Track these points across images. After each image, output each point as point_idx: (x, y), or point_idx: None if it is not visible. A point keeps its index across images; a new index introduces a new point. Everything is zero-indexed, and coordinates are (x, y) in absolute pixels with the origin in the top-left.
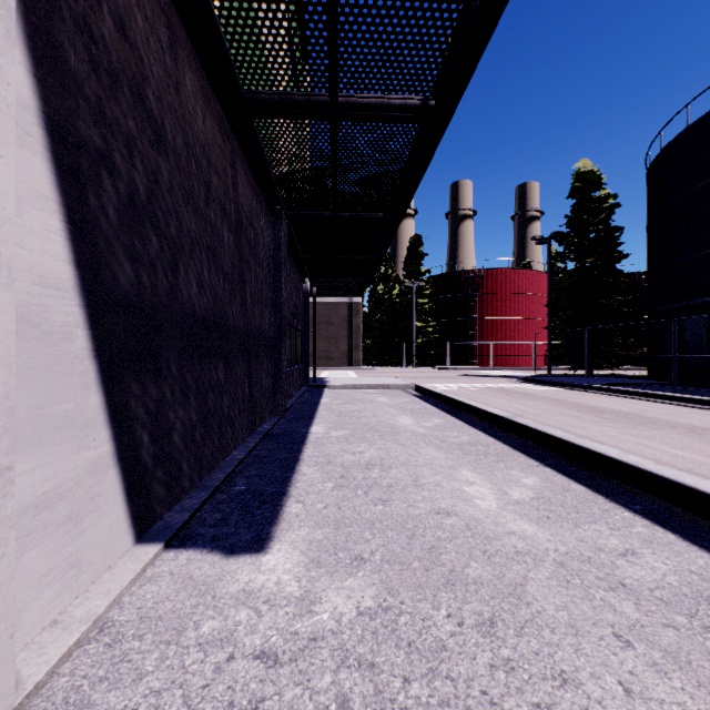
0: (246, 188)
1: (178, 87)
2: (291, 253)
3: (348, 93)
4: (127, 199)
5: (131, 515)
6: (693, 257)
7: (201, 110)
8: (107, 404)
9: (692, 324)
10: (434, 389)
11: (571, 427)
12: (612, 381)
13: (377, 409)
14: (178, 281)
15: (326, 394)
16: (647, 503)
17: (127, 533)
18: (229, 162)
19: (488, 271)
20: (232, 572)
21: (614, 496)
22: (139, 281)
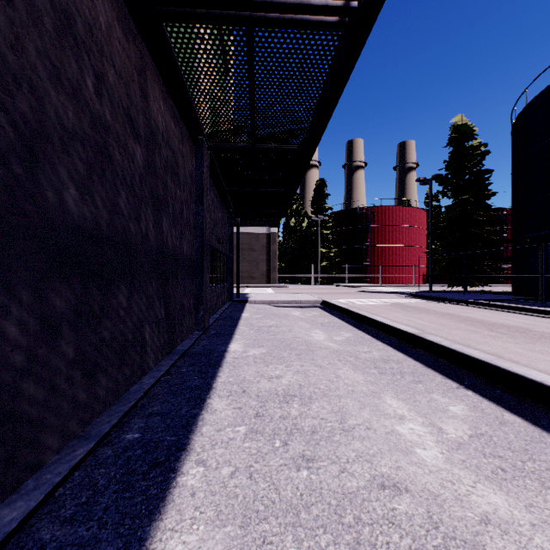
0: (161, 105)
1: None
2: (215, 185)
3: None
4: None
5: None
6: None
7: None
8: None
9: None
10: (340, 305)
11: (475, 343)
12: (487, 296)
13: (292, 324)
14: (35, 176)
15: (247, 309)
16: None
17: None
18: (135, 66)
19: (378, 208)
20: None
21: None
22: None
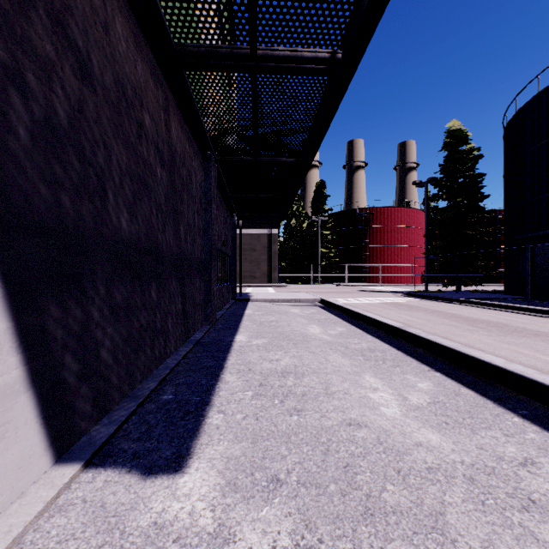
0: (179, 132)
1: (106, 26)
2: (220, 192)
3: (266, 46)
4: (43, 121)
5: (49, 436)
6: (543, 197)
7: (132, 54)
8: (15, 328)
9: (542, 250)
10: (336, 303)
11: (453, 335)
12: (478, 295)
13: (291, 320)
14: (106, 207)
15: (250, 306)
16: (531, 407)
17: (43, 455)
18: (162, 107)
19: (377, 209)
20: (146, 499)
21: (500, 400)
22: (59, 204)
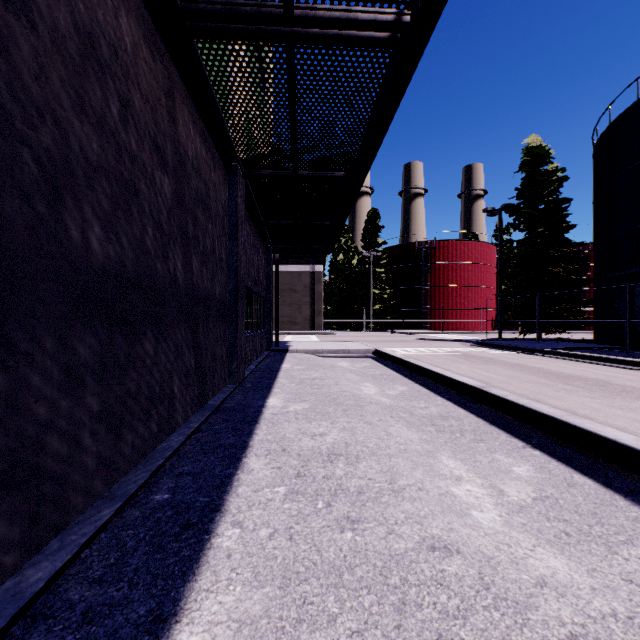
0: (191, 129)
1: None
2: (251, 217)
3: (307, 4)
4: None
5: None
6: None
7: None
8: None
9: None
10: (395, 354)
11: (546, 397)
12: (564, 345)
13: (339, 377)
14: (59, 215)
15: (288, 359)
16: None
17: None
18: (162, 88)
19: (440, 242)
20: None
21: (633, 495)
22: None
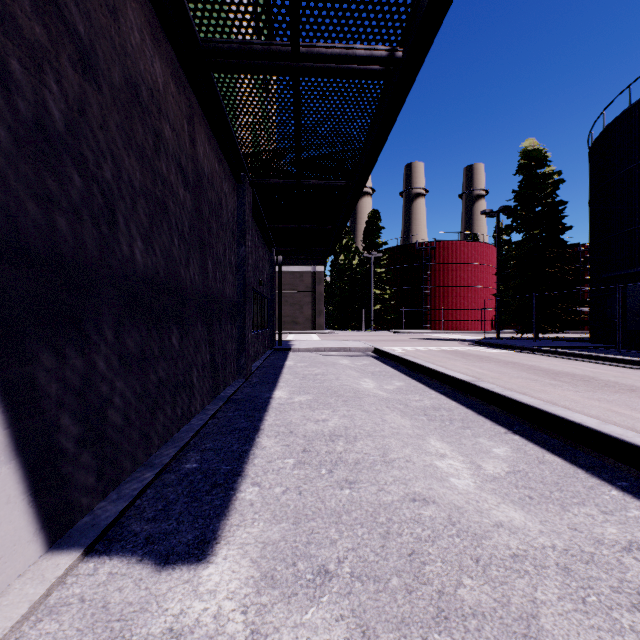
0: (207, 148)
1: (115, 11)
2: (256, 221)
3: (311, 43)
4: (31, 122)
5: (39, 517)
6: (636, 228)
7: (148, 49)
8: None
9: (635, 291)
10: (393, 352)
11: (532, 391)
12: (559, 344)
13: (340, 373)
14: (115, 234)
15: (291, 357)
16: (632, 478)
17: (31, 541)
18: (185, 116)
19: (440, 243)
20: (160, 597)
21: (594, 469)
22: (53, 227)
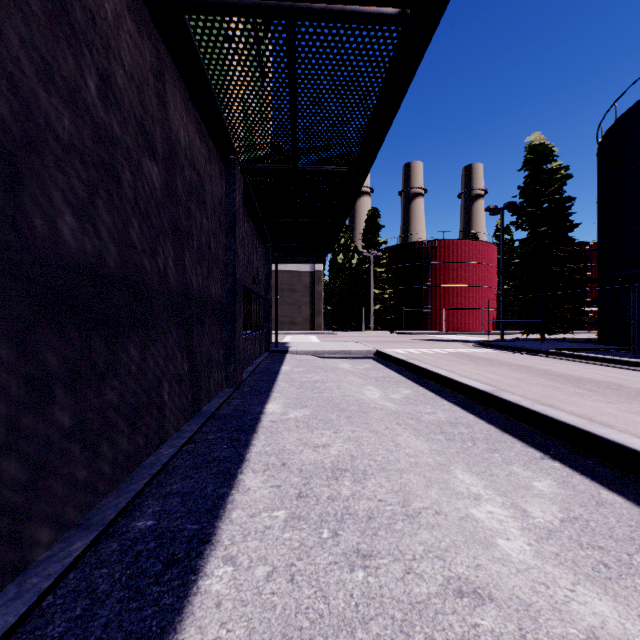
0: (184, 116)
1: None
2: (250, 214)
3: None
4: None
5: None
6: None
7: None
8: None
9: None
10: (397, 356)
11: (559, 402)
12: (569, 345)
13: (341, 379)
14: (18, 199)
15: (287, 360)
16: None
17: None
18: (150, 67)
19: (441, 242)
20: None
21: None
22: None
